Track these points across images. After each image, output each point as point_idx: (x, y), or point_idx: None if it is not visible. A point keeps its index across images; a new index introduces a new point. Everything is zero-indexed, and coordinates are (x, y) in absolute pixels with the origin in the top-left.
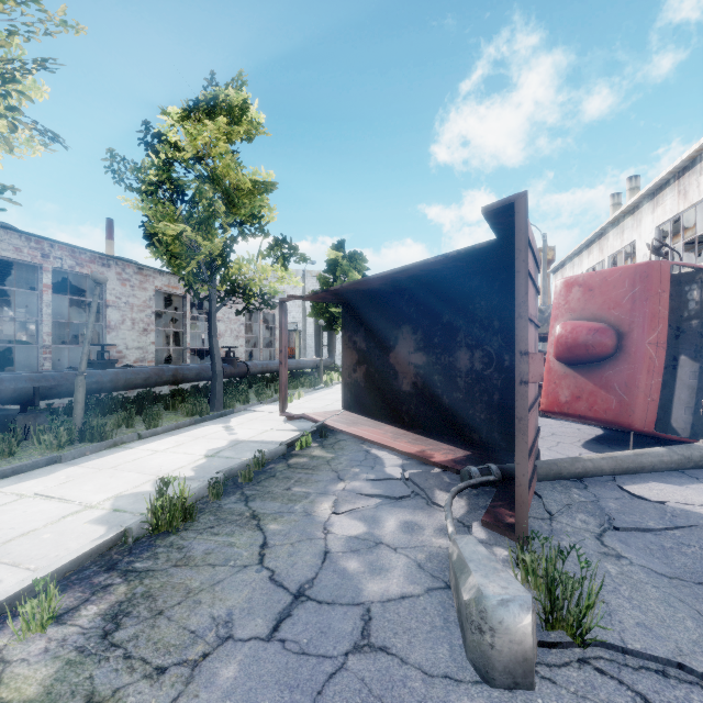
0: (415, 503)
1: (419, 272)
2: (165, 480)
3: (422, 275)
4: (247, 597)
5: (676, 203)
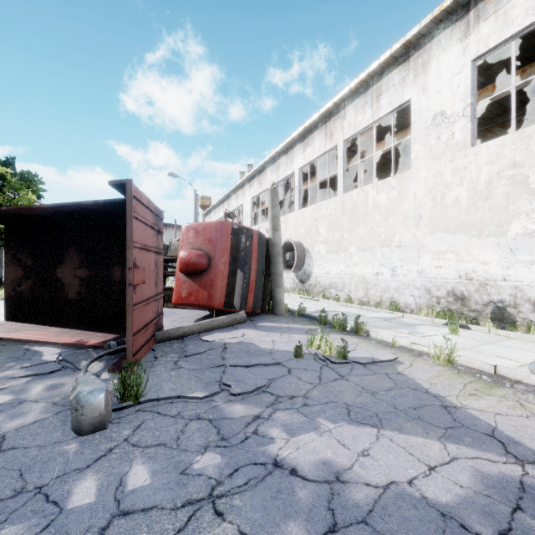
0: (64, 373)
1: (78, 209)
2: None
3: (82, 211)
4: None
5: (258, 188)
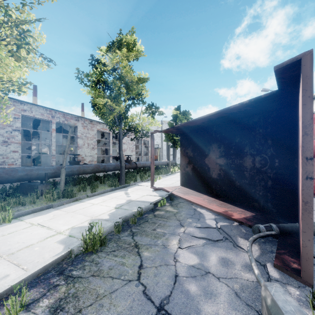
0: (226, 245)
1: (223, 115)
2: (95, 220)
3: (225, 116)
4: (129, 305)
5: None
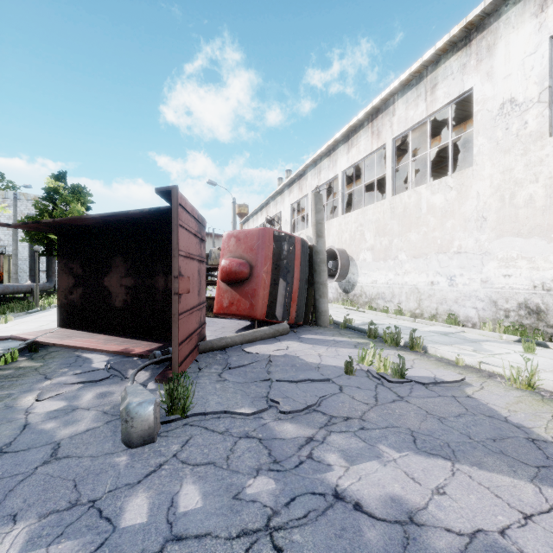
0: (112, 381)
1: (124, 218)
2: None
3: (128, 220)
4: None
5: (298, 193)
